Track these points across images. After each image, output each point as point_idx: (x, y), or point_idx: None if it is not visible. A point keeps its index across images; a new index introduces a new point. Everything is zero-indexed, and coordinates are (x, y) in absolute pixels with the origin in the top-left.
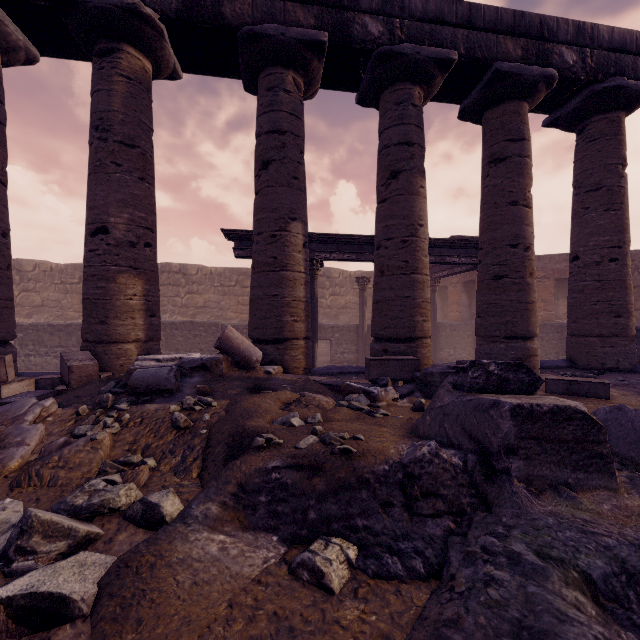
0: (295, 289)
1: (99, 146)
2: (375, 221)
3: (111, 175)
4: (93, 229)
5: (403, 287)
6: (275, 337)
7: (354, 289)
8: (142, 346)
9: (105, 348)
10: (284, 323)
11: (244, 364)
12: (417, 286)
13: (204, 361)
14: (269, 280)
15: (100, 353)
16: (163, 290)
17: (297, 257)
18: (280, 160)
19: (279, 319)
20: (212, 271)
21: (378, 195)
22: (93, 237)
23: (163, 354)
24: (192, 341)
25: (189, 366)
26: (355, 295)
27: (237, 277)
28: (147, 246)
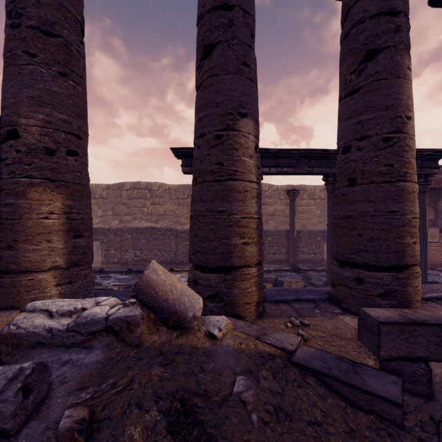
0: (245, 203)
1: (10, 33)
2: (339, 120)
3: (22, 67)
4: (3, 134)
5: (387, 199)
6: (220, 265)
7: (281, 200)
8: (62, 274)
9: (13, 279)
10: (232, 247)
11: (174, 323)
12: (406, 197)
13: (110, 322)
14: (213, 192)
15: (7, 285)
16: (134, 202)
17: (248, 163)
18: (226, 41)
19: (225, 242)
20: (170, 187)
21: (344, 86)
22: (3, 143)
23: (130, 253)
24: (152, 243)
25: (87, 330)
26: (281, 204)
27: (188, 191)
28: (72, 155)
